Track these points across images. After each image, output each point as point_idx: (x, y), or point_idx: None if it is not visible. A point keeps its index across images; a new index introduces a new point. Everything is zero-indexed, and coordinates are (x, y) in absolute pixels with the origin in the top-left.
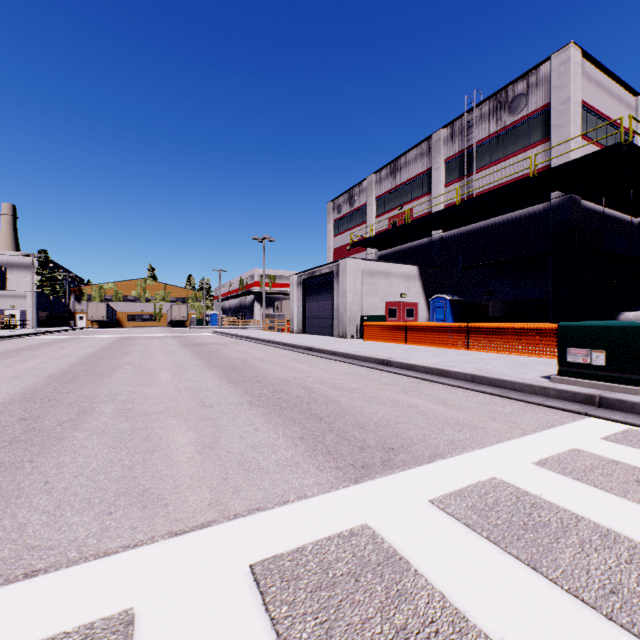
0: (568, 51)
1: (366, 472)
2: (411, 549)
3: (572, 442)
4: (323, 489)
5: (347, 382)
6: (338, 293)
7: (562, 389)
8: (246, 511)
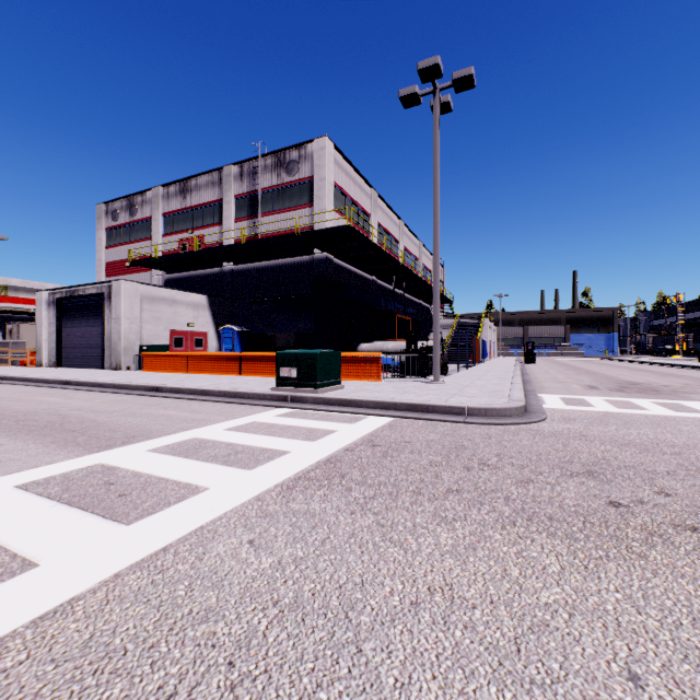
0: (325, 141)
1: (108, 448)
2: (125, 464)
3: (256, 419)
4: (71, 458)
5: (110, 407)
6: (110, 319)
7: (274, 394)
8: (5, 474)
